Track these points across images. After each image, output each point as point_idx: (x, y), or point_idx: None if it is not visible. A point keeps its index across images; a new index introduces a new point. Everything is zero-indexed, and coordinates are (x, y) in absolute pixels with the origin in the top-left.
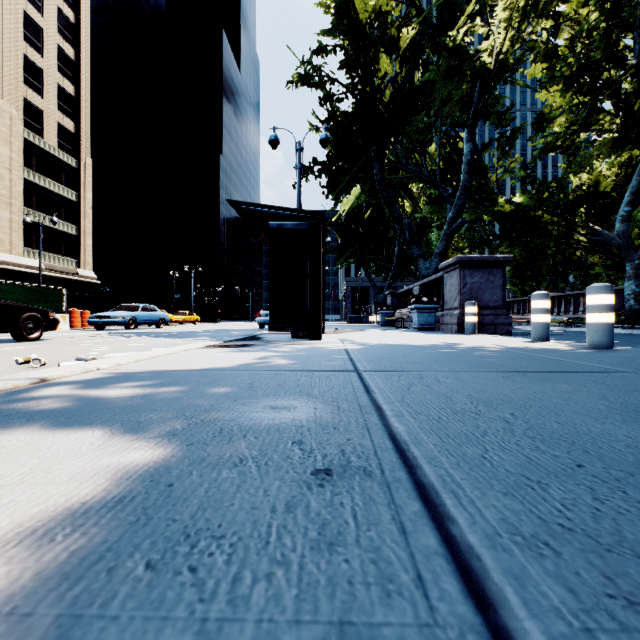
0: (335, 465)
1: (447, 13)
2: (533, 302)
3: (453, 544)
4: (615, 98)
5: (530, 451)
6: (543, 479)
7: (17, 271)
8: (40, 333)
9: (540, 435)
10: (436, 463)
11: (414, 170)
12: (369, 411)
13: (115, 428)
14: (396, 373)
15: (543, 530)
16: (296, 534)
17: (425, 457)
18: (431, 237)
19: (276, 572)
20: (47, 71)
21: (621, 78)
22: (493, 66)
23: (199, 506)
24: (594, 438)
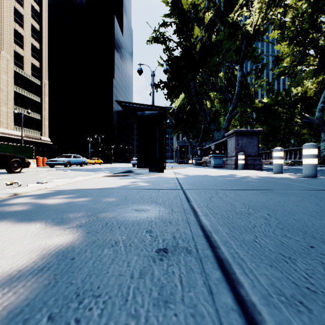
0: (169, 246)
1: (229, 5)
2: (274, 153)
3: (242, 302)
4: (315, 48)
5: (281, 237)
6: (292, 256)
7: (10, 137)
8: (20, 169)
9: (286, 227)
10: (228, 245)
11: (212, 85)
12: (189, 212)
13: (48, 222)
14: (203, 190)
15: (297, 292)
16: (144, 294)
17: (221, 241)
18: (220, 120)
19: (130, 323)
20: (25, 36)
21: (319, 38)
22: (252, 32)
23: (87, 273)
24: (317, 229)
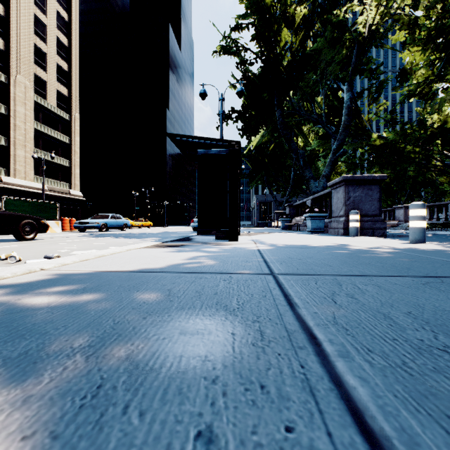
0: None
1: None
2: (411, 211)
3: None
4: None
5: None
6: None
7: (29, 191)
8: (34, 235)
9: None
10: None
11: (306, 114)
12: (301, 343)
13: None
14: (311, 277)
15: None
16: None
17: None
18: (318, 164)
19: None
20: (49, 54)
21: None
22: (367, 34)
23: None
24: None
